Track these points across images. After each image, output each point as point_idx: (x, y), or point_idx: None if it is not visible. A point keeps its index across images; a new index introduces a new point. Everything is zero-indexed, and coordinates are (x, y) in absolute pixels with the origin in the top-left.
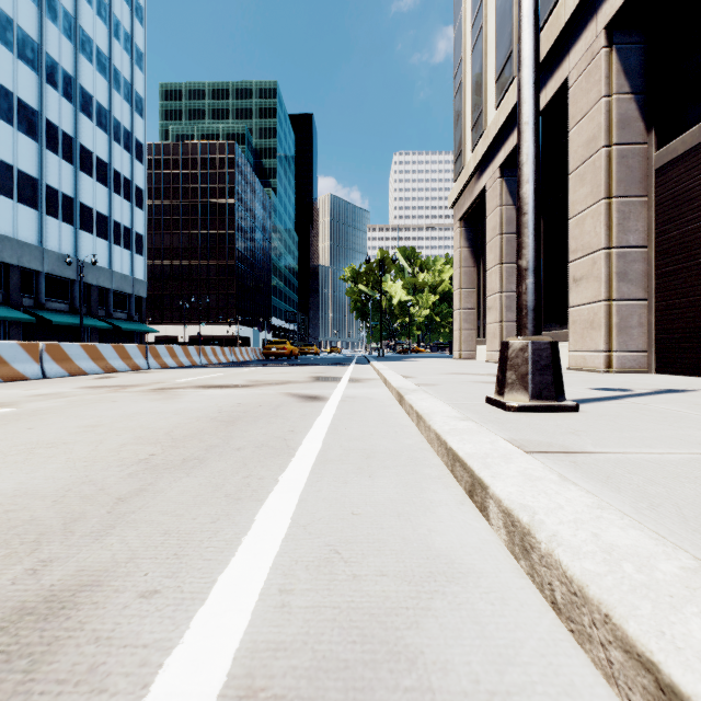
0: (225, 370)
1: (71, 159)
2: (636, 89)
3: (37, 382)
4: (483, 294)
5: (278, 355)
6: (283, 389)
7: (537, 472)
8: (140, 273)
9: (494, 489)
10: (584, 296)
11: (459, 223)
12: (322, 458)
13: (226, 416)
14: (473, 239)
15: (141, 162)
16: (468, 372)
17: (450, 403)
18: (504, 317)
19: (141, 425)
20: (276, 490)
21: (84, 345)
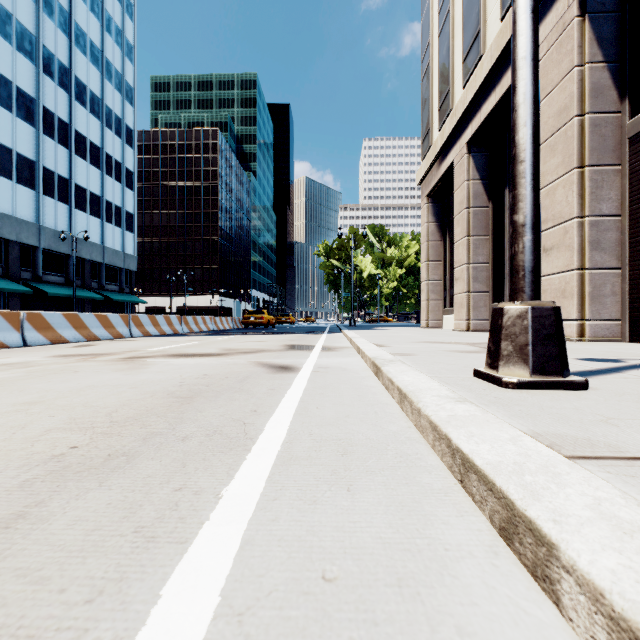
0: (203, 338)
1: (66, 143)
2: (609, 57)
3: (14, 351)
4: (449, 266)
5: (256, 324)
6: (254, 358)
7: (621, 510)
8: (130, 248)
9: (572, 554)
10: (555, 265)
11: (426, 200)
12: (286, 454)
13: (185, 391)
14: (440, 214)
15: (131, 147)
16: (440, 341)
17: (434, 377)
18: (471, 287)
19: (86, 402)
20: (212, 518)
21: (67, 314)
